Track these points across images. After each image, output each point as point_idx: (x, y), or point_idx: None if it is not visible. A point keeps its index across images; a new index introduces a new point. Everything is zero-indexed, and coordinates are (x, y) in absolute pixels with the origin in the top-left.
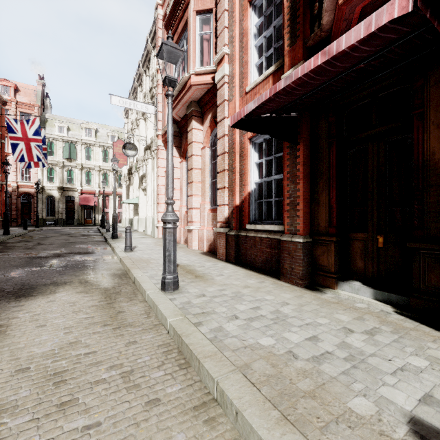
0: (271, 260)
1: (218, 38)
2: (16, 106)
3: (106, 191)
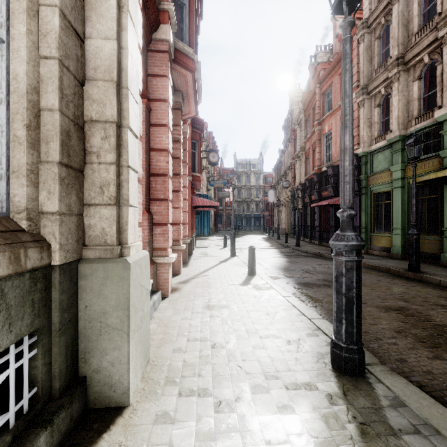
0: None
1: None
2: None
3: None
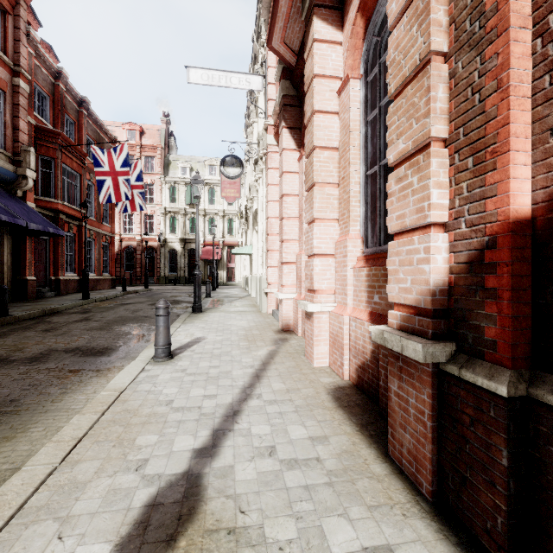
0: None
1: None
2: (140, 151)
3: (231, 241)
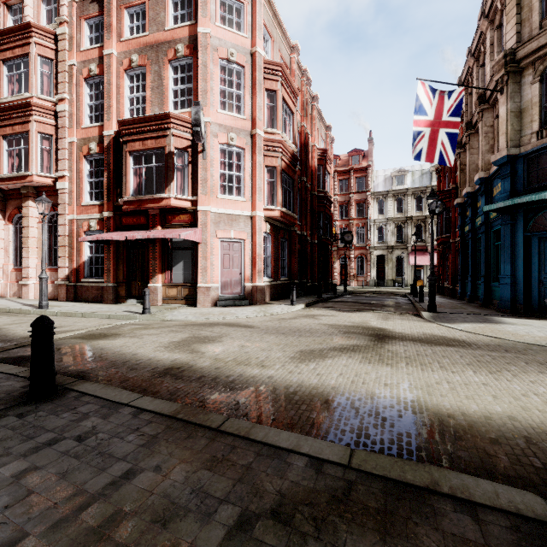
0: (98, 296)
1: (59, 161)
2: None
3: None
